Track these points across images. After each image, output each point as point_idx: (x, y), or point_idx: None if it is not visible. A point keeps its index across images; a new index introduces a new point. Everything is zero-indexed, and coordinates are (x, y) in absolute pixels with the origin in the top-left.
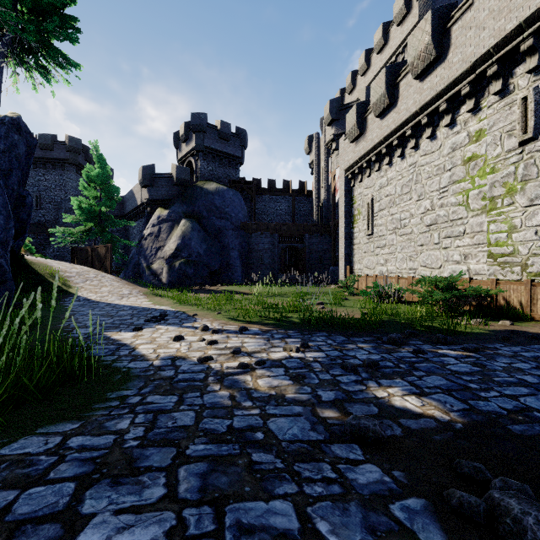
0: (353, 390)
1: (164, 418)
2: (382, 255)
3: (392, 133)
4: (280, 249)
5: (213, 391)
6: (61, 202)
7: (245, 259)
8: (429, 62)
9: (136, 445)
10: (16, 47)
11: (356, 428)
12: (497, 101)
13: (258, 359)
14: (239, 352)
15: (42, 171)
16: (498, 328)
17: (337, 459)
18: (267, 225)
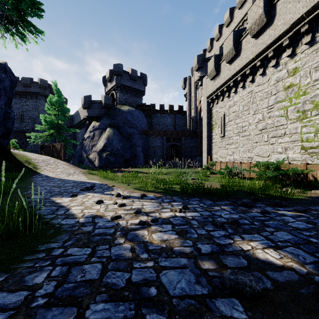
0: (224, 243)
1: (75, 270)
2: (230, 149)
3: (237, 73)
4: (167, 146)
5: (119, 243)
6: (35, 118)
7: (145, 152)
8: (261, 26)
9: (42, 304)
10: (4, 20)
11: (234, 282)
12: (307, 49)
13: (153, 217)
14: (139, 212)
15: (24, 100)
16: (312, 195)
17: (223, 318)
18: (159, 132)
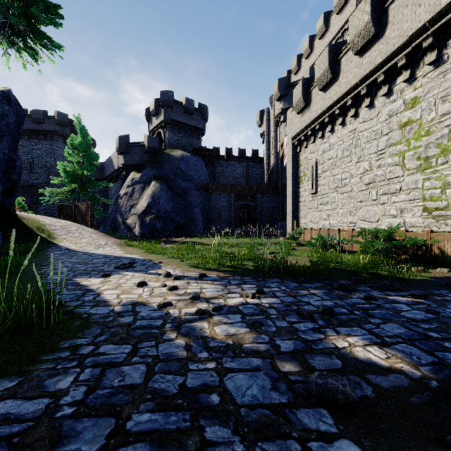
0: (311, 339)
1: (111, 373)
2: (325, 211)
3: (334, 104)
4: (236, 206)
5: (169, 339)
6: (51, 167)
7: (206, 215)
8: (368, 39)
9: (69, 414)
10: (7, 31)
11: (323, 388)
12: (431, 71)
13: (216, 304)
14: (197, 298)
15: (35, 141)
16: (437, 275)
17: (306, 432)
18: (224, 186)
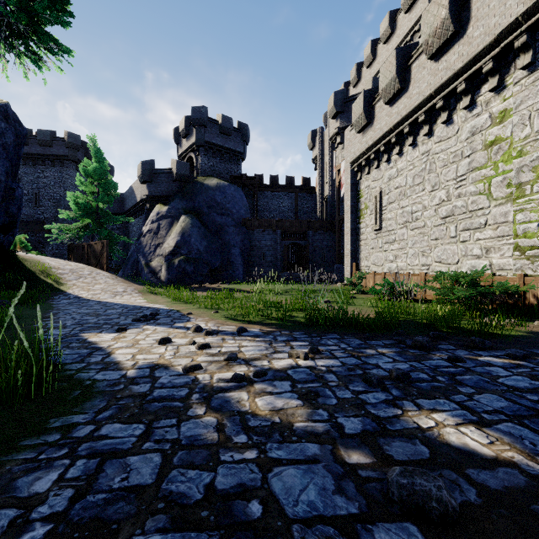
0: (385, 415)
1: (112, 467)
2: (391, 251)
3: (403, 120)
4: (283, 246)
5: (196, 416)
6: (60, 199)
7: (246, 256)
8: (445, 39)
9: (40, 537)
10: (5, 31)
11: (408, 491)
12: (525, 76)
13: (258, 368)
14: (234, 359)
15: (41, 168)
16: (536, 330)
17: None
18: (269, 222)
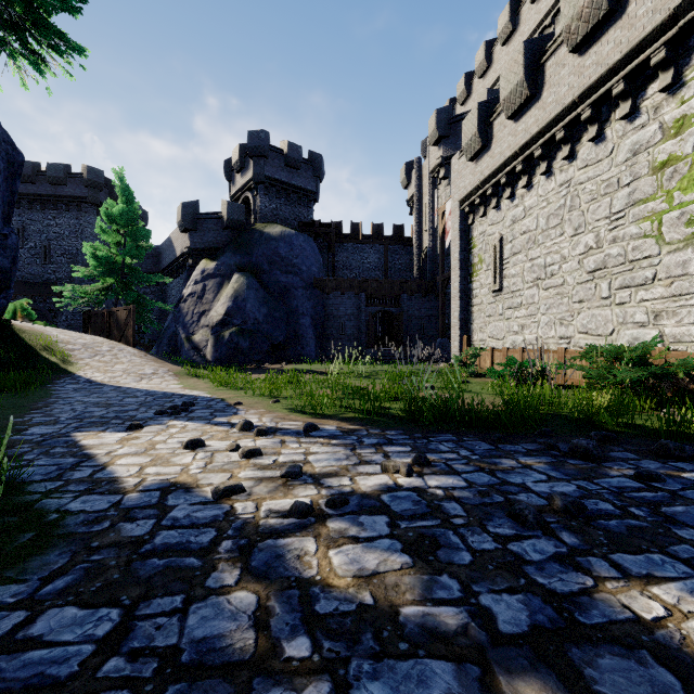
0: (565, 590)
1: None
2: (516, 318)
3: (533, 140)
4: (368, 315)
5: (220, 588)
6: (77, 254)
7: (320, 328)
8: (595, 22)
9: None
10: None
11: None
12: None
13: (333, 490)
14: (297, 474)
15: (52, 213)
16: None
17: None
18: (350, 282)
